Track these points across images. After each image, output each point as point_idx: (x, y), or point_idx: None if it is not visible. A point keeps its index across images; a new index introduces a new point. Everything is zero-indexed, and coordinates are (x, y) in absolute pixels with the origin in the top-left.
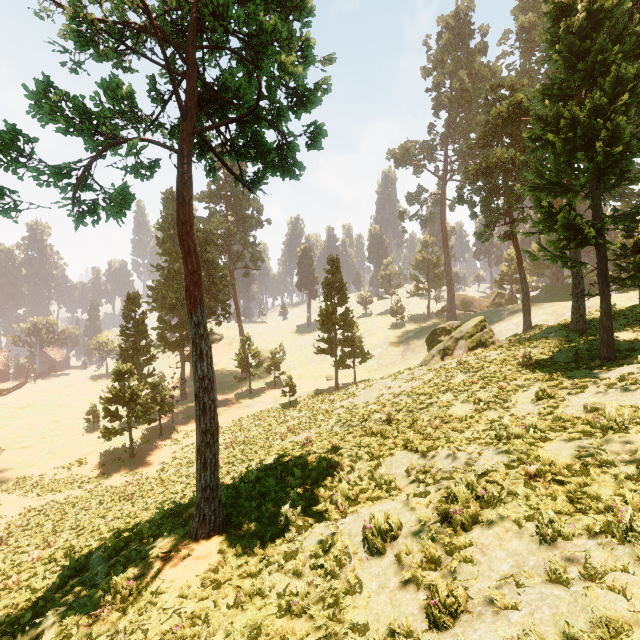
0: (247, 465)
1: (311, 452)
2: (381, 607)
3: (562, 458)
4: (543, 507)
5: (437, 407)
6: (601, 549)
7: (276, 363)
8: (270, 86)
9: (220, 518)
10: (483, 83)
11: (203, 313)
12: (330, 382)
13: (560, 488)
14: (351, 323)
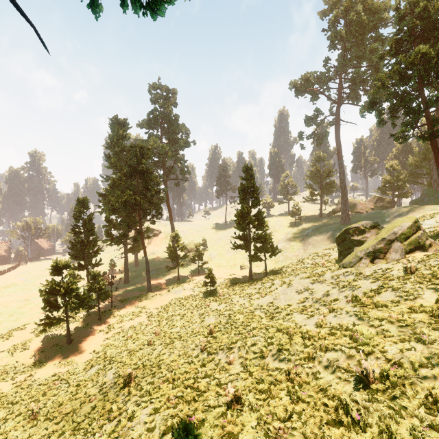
0: (150, 423)
1: None
2: None
3: None
4: None
5: None
6: None
7: (199, 255)
8: None
9: None
10: (375, 16)
11: None
12: (243, 271)
13: None
14: (263, 222)
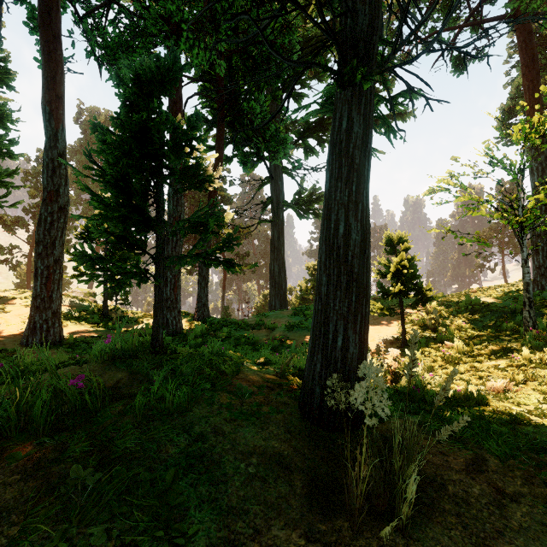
0: None
1: None
2: None
3: None
4: None
5: None
6: None
7: None
8: None
9: None
10: None
11: None
12: None
13: None
14: None
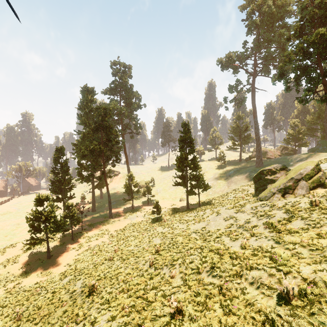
0: None
1: None
2: None
3: None
4: None
5: None
6: None
7: (149, 190)
8: None
9: None
10: (282, 9)
11: None
12: (182, 202)
13: None
14: (197, 165)
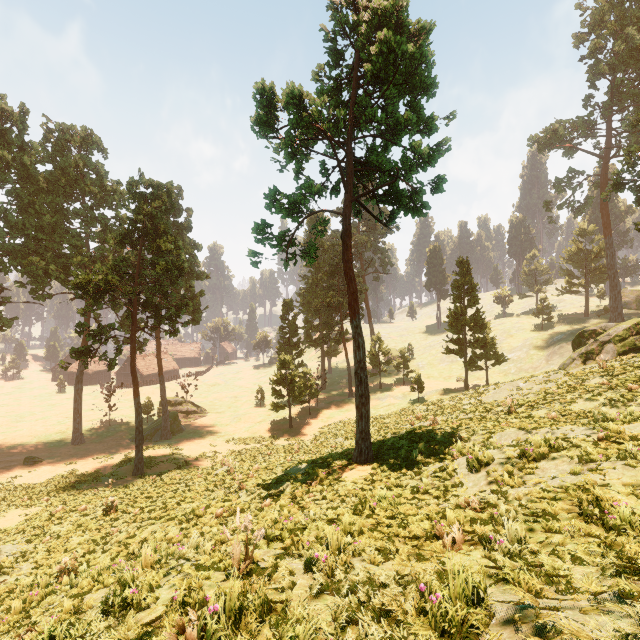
0: (383, 435)
1: (435, 428)
2: (473, 492)
3: (634, 431)
4: (594, 452)
5: (559, 403)
6: (608, 463)
7: (405, 361)
8: (404, 162)
9: (371, 453)
10: None
11: (359, 319)
12: (460, 383)
13: (616, 445)
14: (482, 324)
